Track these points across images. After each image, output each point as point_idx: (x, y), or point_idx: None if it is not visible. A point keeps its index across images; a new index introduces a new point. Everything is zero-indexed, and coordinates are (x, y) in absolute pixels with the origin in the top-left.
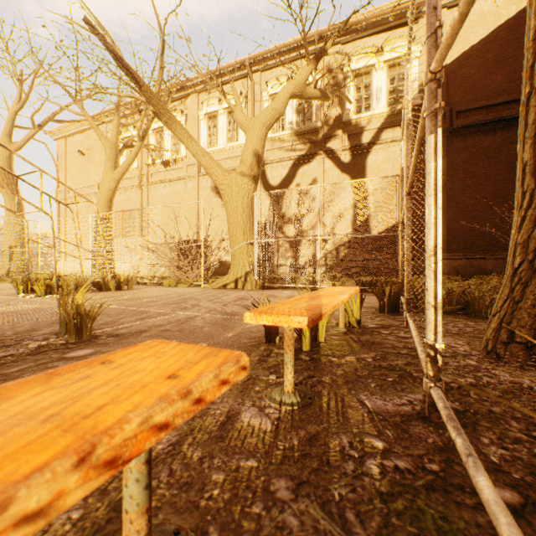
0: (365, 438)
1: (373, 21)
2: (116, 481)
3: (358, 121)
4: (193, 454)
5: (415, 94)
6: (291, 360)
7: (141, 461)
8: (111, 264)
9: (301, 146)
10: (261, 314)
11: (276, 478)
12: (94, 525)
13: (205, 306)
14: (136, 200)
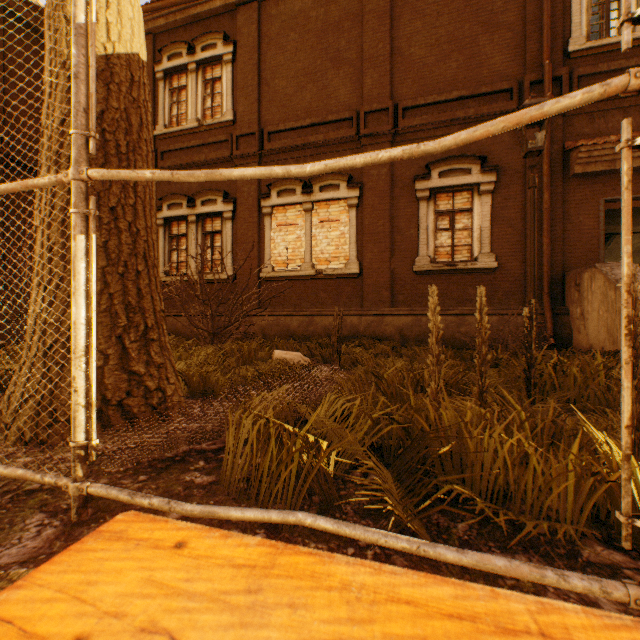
0: None
1: None
2: None
3: None
4: None
5: None
6: None
7: None
8: None
9: None
10: None
11: None
12: None
13: None
14: None
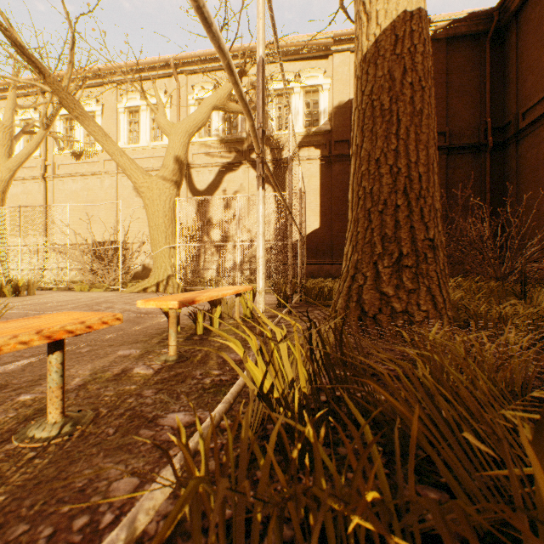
0: (212, 371)
1: (292, 49)
2: (38, 402)
3: (279, 137)
4: (94, 387)
5: (326, 120)
6: (174, 333)
7: (59, 362)
8: (4, 267)
9: (228, 153)
10: (149, 301)
11: (147, 390)
12: (26, 416)
13: (120, 308)
14: (38, 193)
